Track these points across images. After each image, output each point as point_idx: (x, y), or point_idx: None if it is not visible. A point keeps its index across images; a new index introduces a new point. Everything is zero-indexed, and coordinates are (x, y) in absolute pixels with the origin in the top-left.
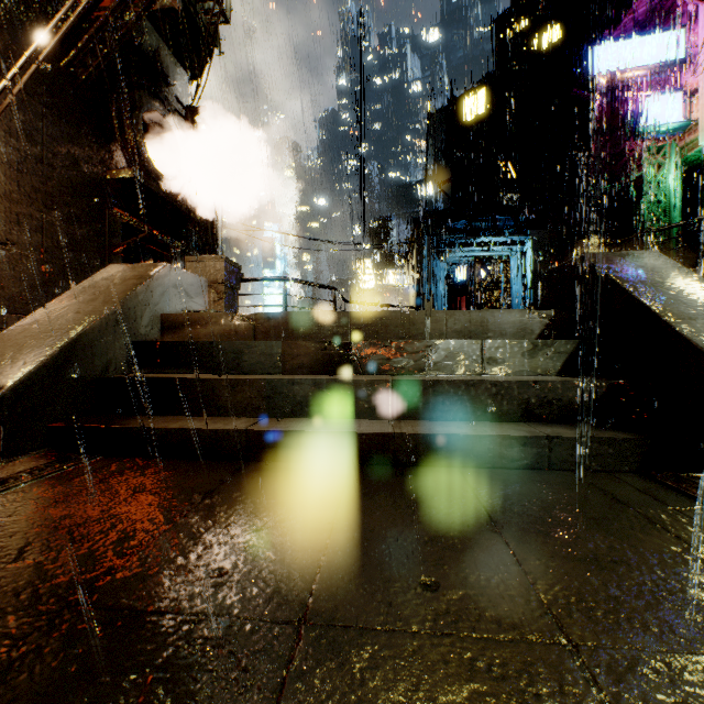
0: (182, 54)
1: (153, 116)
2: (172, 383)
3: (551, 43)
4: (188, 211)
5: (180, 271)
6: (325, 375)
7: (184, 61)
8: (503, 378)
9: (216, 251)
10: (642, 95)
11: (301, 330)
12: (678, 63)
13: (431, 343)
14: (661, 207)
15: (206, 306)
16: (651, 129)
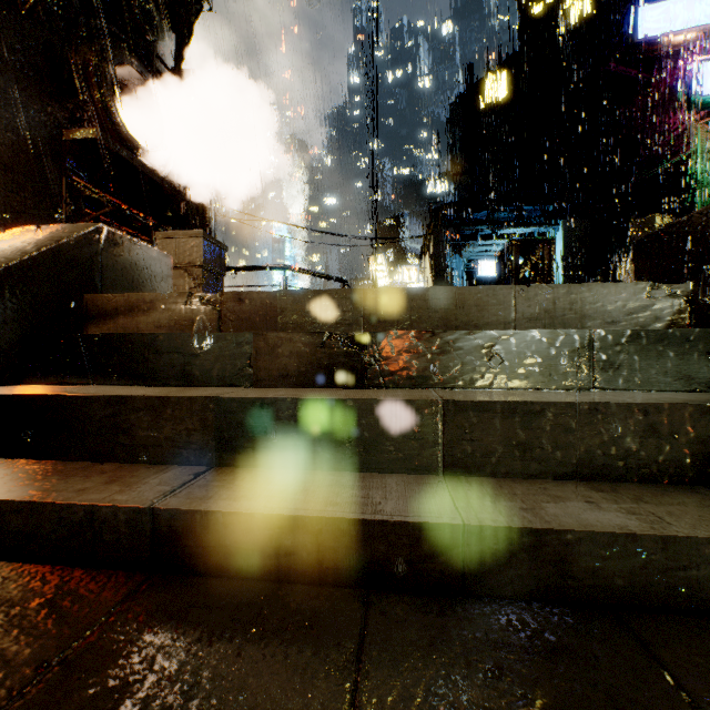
0: (165, 7)
1: (128, 74)
2: (55, 403)
3: (580, 18)
4: (171, 188)
5: (123, 237)
6: (322, 389)
7: (168, 15)
8: (650, 398)
9: None
10: (696, 59)
11: (289, 318)
12: None
13: (502, 335)
14: None
15: (168, 290)
16: (707, 98)
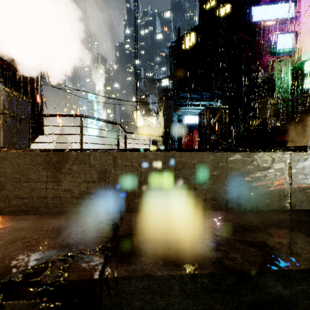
0: None
1: None
2: None
3: (225, 13)
4: (2, 61)
5: None
6: None
7: None
8: None
9: (36, 96)
10: (275, 33)
11: (10, 190)
12: (291, 19)
13: None
14: (282, 90)
15: None
16: (279, 50)
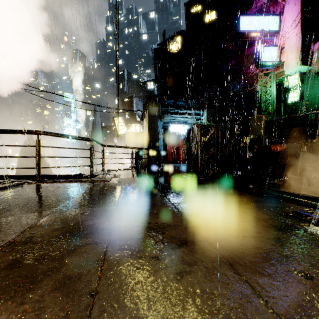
0: None
1: None
2: None
3: (211, 20)
4: None
5: None
6: None
7: None
8: None
9: None
10: (261, 45)
11: None
12: (276, 32)
13: None
14: (267, 102)
15: None
16: (265, 63)
